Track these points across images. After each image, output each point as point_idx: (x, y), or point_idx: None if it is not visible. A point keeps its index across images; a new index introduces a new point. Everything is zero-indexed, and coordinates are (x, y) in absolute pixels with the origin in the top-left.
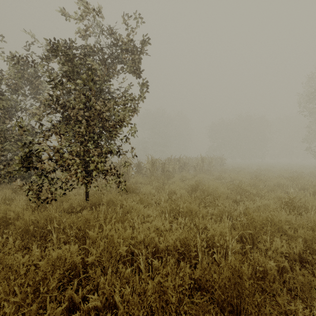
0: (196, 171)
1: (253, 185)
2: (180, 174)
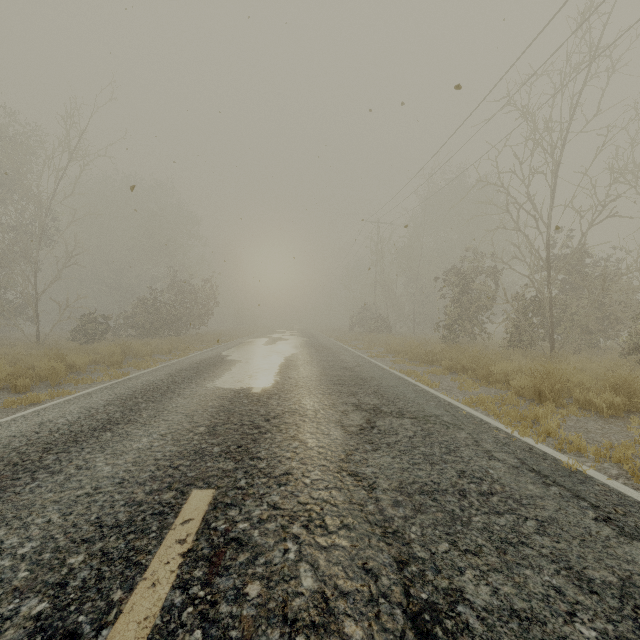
0: None
1: None
2: None
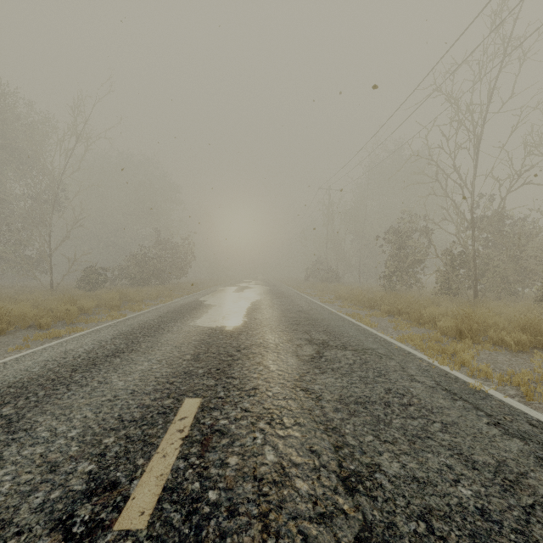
0: None
1: None
2: None
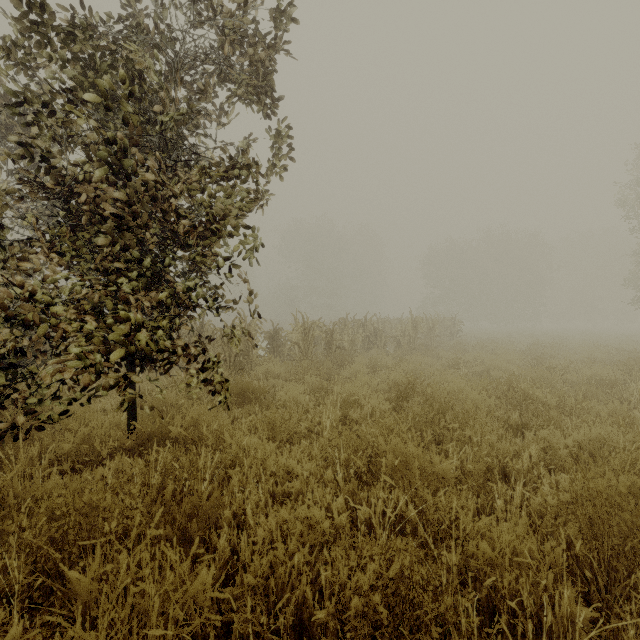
0: (401, 348)
1: (540, 382)
2: (366, 355)
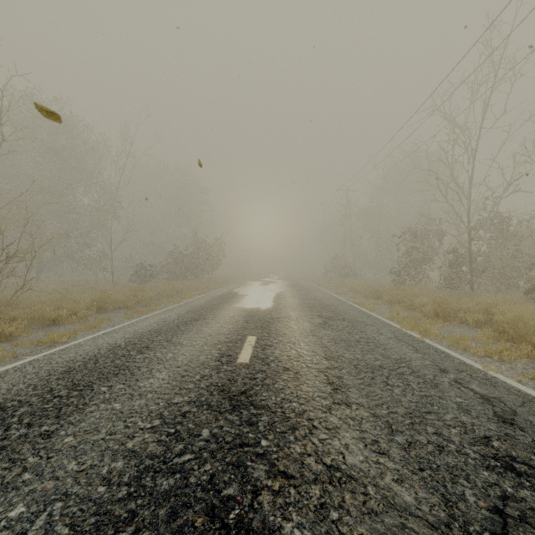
0: None
1: None
2: None
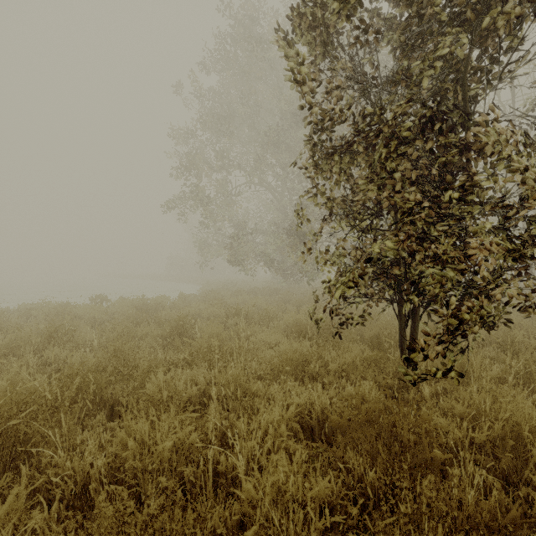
0: None
1: None
2: None
